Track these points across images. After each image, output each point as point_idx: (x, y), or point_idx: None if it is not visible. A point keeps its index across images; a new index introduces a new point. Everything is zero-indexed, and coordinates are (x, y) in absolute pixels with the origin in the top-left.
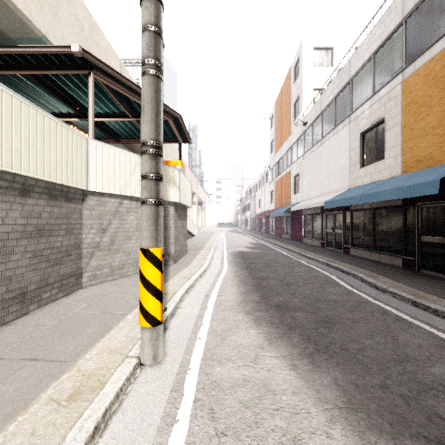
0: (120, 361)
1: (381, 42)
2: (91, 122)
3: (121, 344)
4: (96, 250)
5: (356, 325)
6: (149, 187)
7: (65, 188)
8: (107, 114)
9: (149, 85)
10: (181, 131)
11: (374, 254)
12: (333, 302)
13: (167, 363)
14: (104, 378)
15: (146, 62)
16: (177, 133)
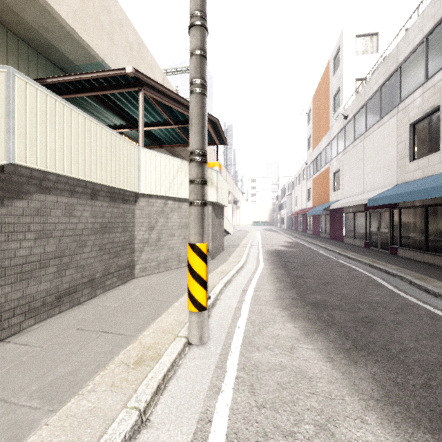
0: (172, 339)
1: (435, 23)
2: (141, 132)
3: (171, 326)
4: (145, 245)
5: (399, 327)
6: (196, 190)
7: (122, 191)
8: (153, 123)
9: (196, 102)
10: (218, 133)
11: (427, 256)
12: (375, 303)
13: (211, 345)
14: (160, 351)
15: (193, 83)
16: (215, 136)
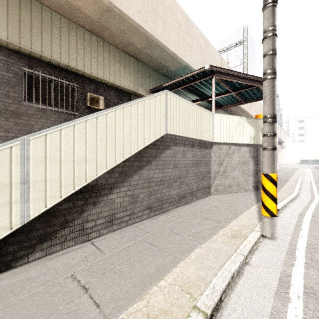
0: (250, 231)
1: None
2: (213, 103)
3: (247, 224)
4: (217, 175)
5: None
6: (269, 140)
7: (204, 142)
8: (216, 94)
9: (269, 85)
10: None
11: None
12: None
13: (279, 241)
14: (245, 235)
15: (266, 73)
16: None
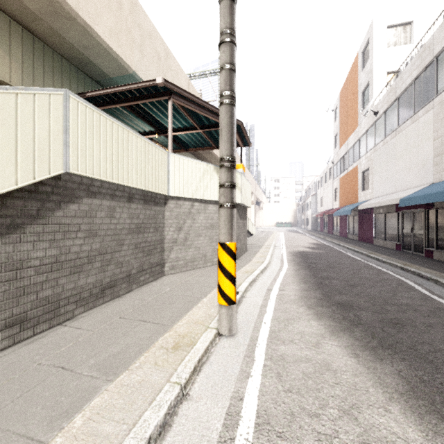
0: (203, 330)
1: None
2: (170, 138)
3: (202, 318)
4: (174, 245)
5: (430, 330)
6: (226, 194)
7: (154, 194)
8: (179, 128)
9: (226, 113)
10: (241, 136)
11: None
12: (405, 306)
13: (239, 337)
14: (194, 339)
15: (223, 95)
16: (238, 138)
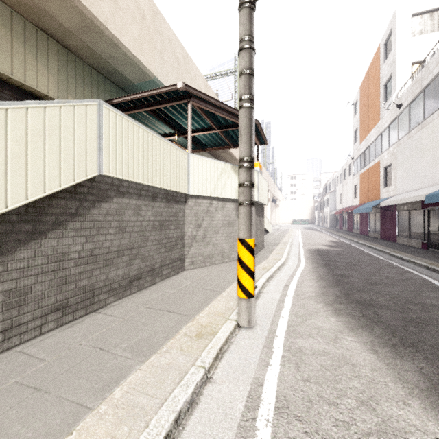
0: (224, 321)
1: None
2: (190, 139)
3: (222, 311)
4: (193, 241)
5: None
6: (245, 192)
7: (175, 193)
8: (197, 129)
9: (245, 116)
10: (258, 134)
11: None
12: (429, 306)
13: (258, 330)
14: (215, 329)
15: (243, 99)
16: (255, 137)
